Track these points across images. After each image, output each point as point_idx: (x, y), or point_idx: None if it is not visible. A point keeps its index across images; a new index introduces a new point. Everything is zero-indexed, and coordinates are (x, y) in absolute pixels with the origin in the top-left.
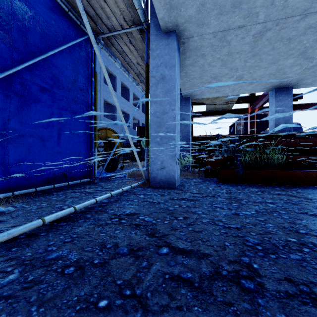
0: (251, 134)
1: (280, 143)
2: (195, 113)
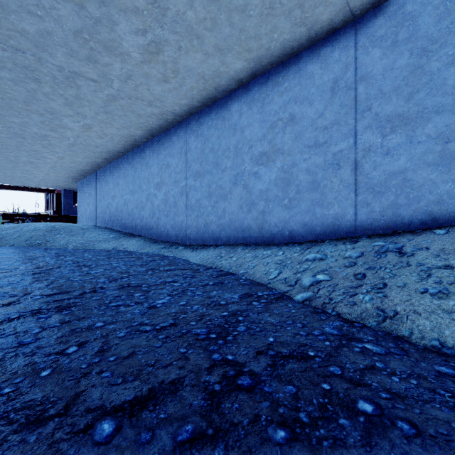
0: (47, 215)
1: (54, 221)
2: (0, 185)
